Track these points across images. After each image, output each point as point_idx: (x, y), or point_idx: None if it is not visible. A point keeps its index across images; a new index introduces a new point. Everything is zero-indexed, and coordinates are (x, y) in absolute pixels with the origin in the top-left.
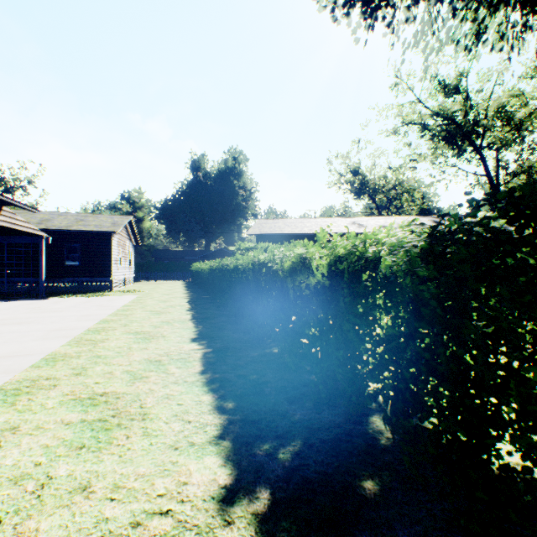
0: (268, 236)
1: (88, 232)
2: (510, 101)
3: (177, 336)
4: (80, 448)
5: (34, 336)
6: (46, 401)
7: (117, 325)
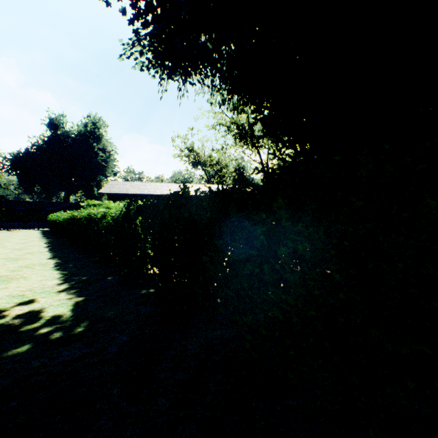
0: (117, 194)
1: None
2: None
3: (38, 258)
4: None
5: None
6: None
7: None
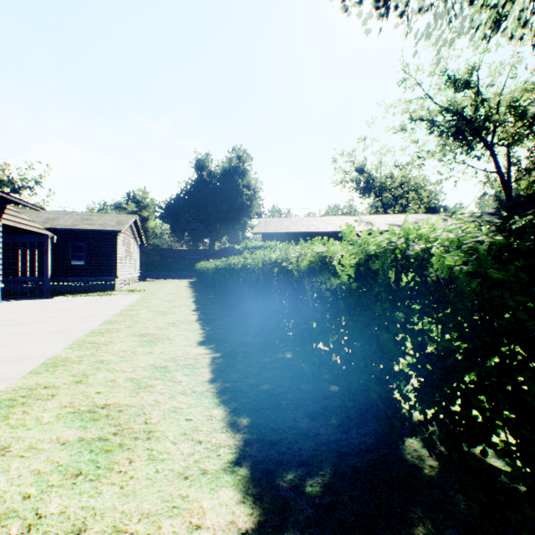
0: (273, 234)
1: (93, 231)
2: (523, 95)
3: (183, 338)
4: (76, 476)
5: (36, 338)
6: (42, 414)
7: (121, 327)
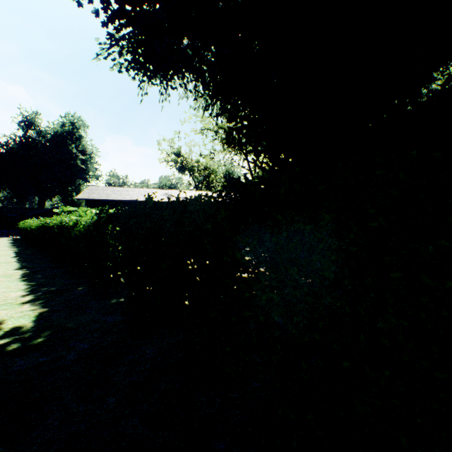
0: (96, 200)
1: None
2: None
3: (4, 268)
4: None
5: None
6: None
7: None
